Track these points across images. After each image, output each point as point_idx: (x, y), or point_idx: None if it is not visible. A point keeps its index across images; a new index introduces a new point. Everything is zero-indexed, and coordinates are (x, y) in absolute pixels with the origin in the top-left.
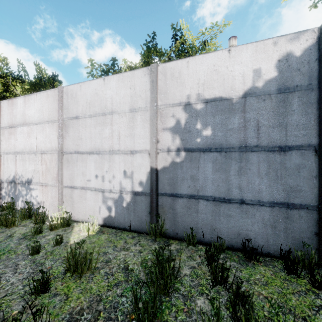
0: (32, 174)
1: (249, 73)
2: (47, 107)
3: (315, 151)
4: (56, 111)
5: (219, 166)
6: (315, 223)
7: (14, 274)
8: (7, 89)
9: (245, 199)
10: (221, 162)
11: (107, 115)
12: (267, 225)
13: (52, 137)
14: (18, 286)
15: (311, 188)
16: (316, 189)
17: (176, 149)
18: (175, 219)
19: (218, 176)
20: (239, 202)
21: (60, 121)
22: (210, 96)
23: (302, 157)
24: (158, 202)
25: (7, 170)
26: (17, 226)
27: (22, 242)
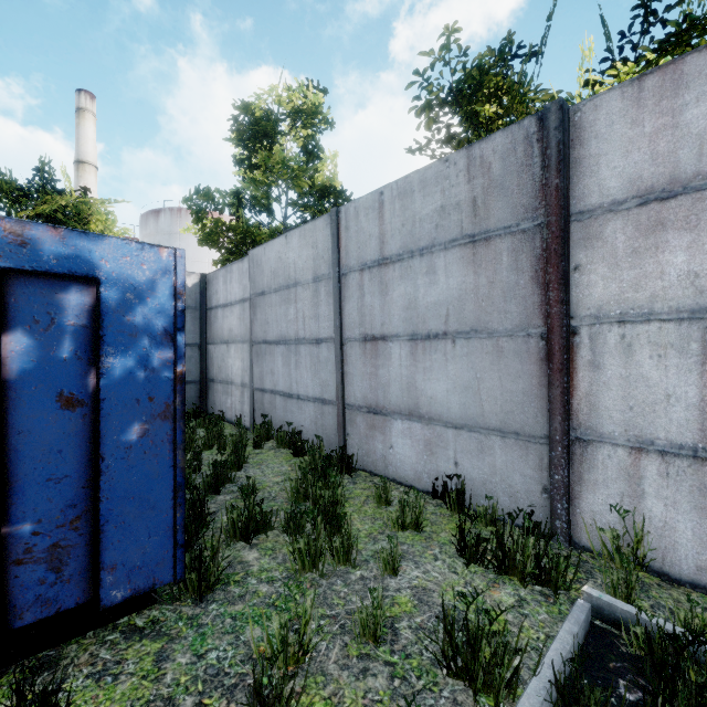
0: None
1: None
2: None
3: (199, 348)
4: None
5: None
6: (199, 391)
7: None
8: None
9: None
10: None
11: None
12: None
13: None
14: None
15: (197, 370)
16: (199, 371)
17: None
18: None
19: None
20: None
21: None
22: None
23: (192, 351)
24: None
25: None
26: None
27: None
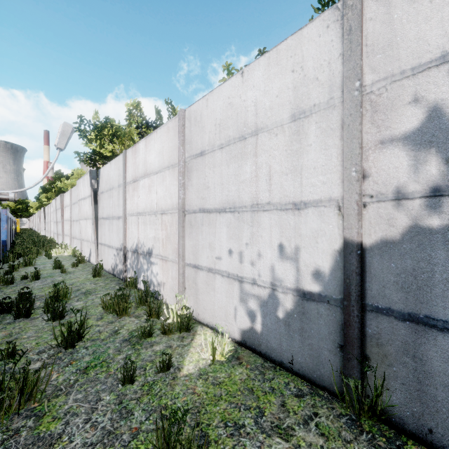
0: (153, 242)
1: None
2: (167, 147)
3: None
4: (176, 150)
5: None
6: None
7: (85, 423)
8: None
9: None
10: None
11: (248, 138)
12: None
13: (172, 189)
14: None
15: None
16: None
17: (426, 190)
18: (424, 388)
19: None
20: None
21: (181, 163)
22: None
23: None
24: (365, 326)
25: (131, 236)
26: (129, 315)
27: (123, 349)
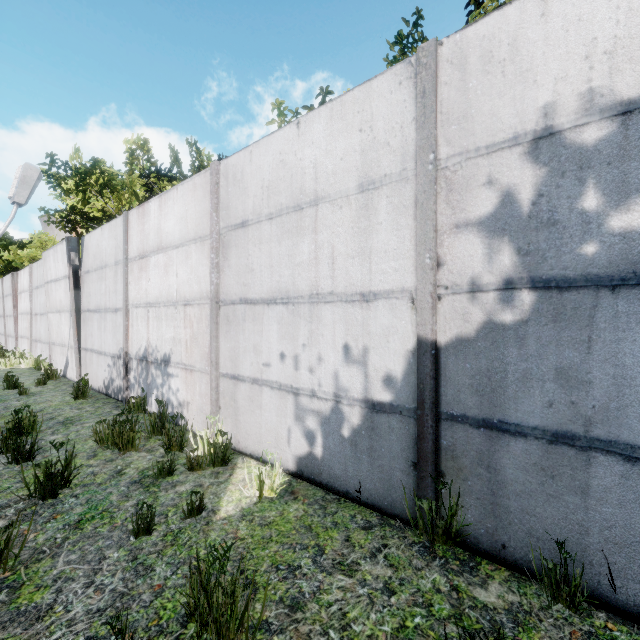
0: (171, 346)
1: None
2: (193, 211)
3: None
4: (207, 216)
5: None
6: None
7: (86, 588)
8: (151, 196)
9: None
10: None
11: (306, 209)
12: None
13: (201, 270)
14: (80, 634)
15: None
16: None
17: (500, 282)
18: (498, 500)
19: None
20: None
21: (214, 236)
22: None
23: None
24: (440, 438)
25: (136, 337)
26: (137, 449)
27: (132, 493)
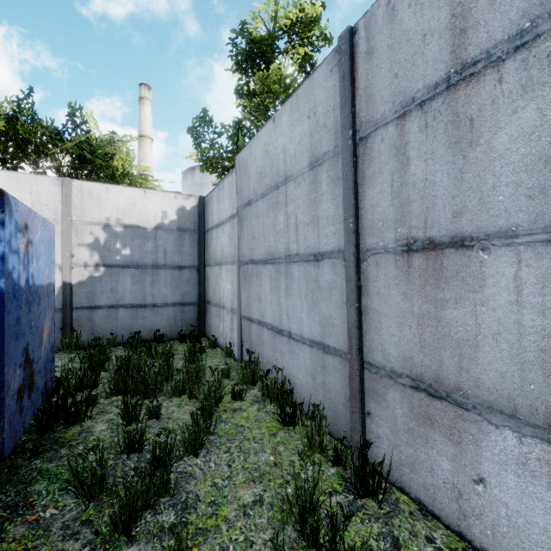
0: None
1: (160, 212)
2: None
3: (197, 270)
4: None
5: (136, 280)
6: (197, 312)
7: None
8: None
9: (157, 303)
10: (139, 276)
11: None
12: (171, 319)
13: None
14: None
15: (195, 292)
16: (198, 292)
17: (95, 264)
18: (94, 329)
19: (136, 287)
20: (152, 306)
21: None
22: (129, 223)
23: (191, 273)
24: (73, 316)
25: None
26: None
27: None
